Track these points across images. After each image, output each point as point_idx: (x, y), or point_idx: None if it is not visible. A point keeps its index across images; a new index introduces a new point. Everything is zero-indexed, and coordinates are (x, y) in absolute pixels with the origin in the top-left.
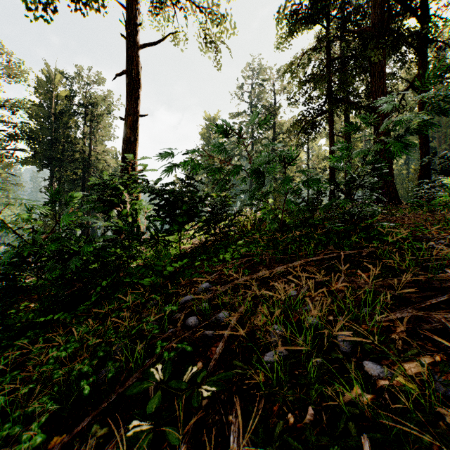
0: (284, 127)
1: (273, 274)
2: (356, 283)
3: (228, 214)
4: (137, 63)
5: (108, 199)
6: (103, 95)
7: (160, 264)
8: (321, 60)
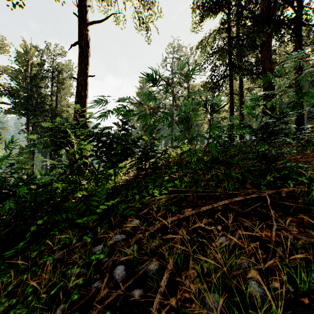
0: (195, 88)
1: (198, 212)
2: (290, 232)
3: (156, 153)
4: (87, 36)
5: (59, 140)
6: (66, 64)
7: (96, 199)
8: (224, 38)
